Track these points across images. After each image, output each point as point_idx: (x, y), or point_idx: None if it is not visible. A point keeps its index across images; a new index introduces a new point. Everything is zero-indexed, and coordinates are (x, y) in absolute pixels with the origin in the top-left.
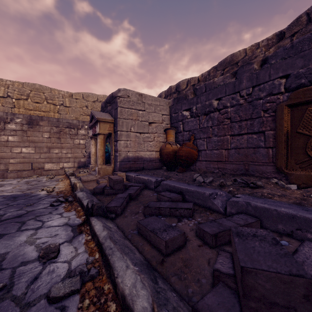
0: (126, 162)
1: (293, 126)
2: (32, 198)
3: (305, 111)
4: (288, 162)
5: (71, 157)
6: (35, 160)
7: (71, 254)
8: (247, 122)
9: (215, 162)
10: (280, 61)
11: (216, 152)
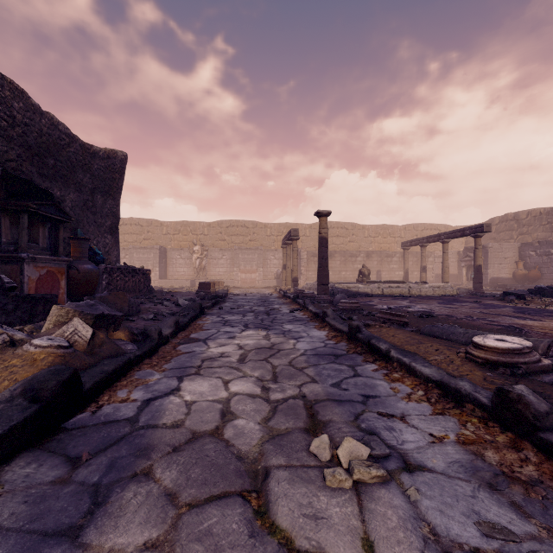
0: (492, 279)
1: None
2: None
3: None
4: None
5: None
6: None
7: None
8: None
9: (552, 279)
10: None
11: (552, 275)
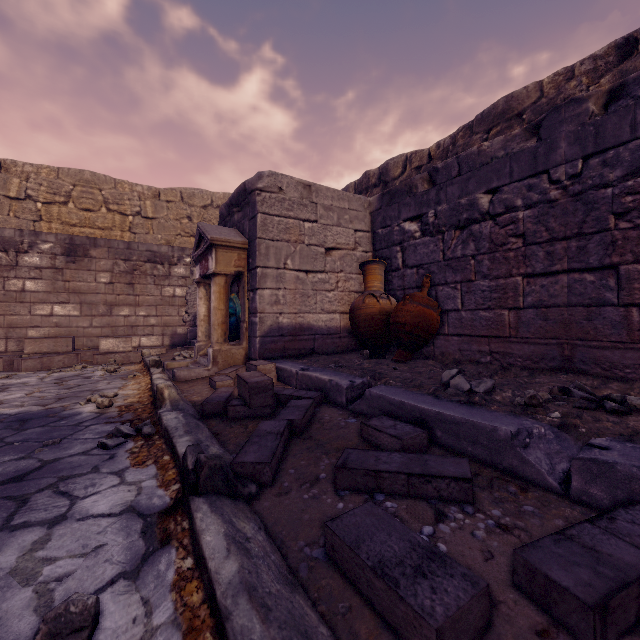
0: (274, 337)
1: None
2: (61, 422)
3: None
4: None
5: (156, 325)
6: (81, 330)
7: (132, 629)
8: (568, 244)
9: (484, 338)
10: None
11: (485, 316)
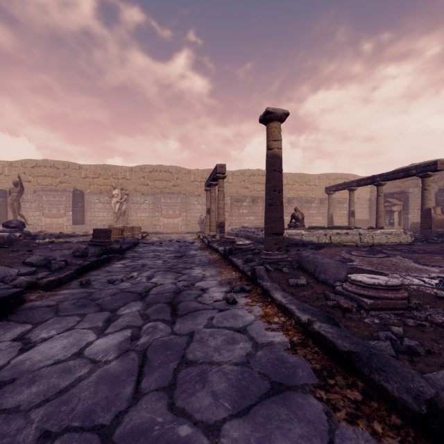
0: (412, 224)
1: None
2: None
3: None
4: None
5: (339, 222)
6: (323, 224)
7: None
8: None
9: None
10: None
11: None
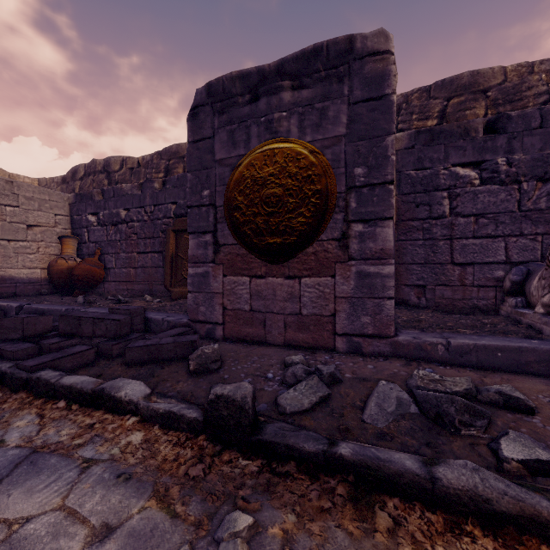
0: None
1: (177, 249)
2: None
3: (182, 238)
4: (172, 281)
5: None
6: None
7: None
8: (151, 240)
9: (125, 282)
10: (172, 188)
11: (125, 271)
